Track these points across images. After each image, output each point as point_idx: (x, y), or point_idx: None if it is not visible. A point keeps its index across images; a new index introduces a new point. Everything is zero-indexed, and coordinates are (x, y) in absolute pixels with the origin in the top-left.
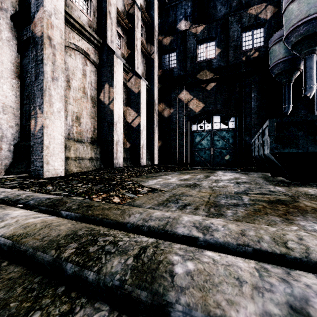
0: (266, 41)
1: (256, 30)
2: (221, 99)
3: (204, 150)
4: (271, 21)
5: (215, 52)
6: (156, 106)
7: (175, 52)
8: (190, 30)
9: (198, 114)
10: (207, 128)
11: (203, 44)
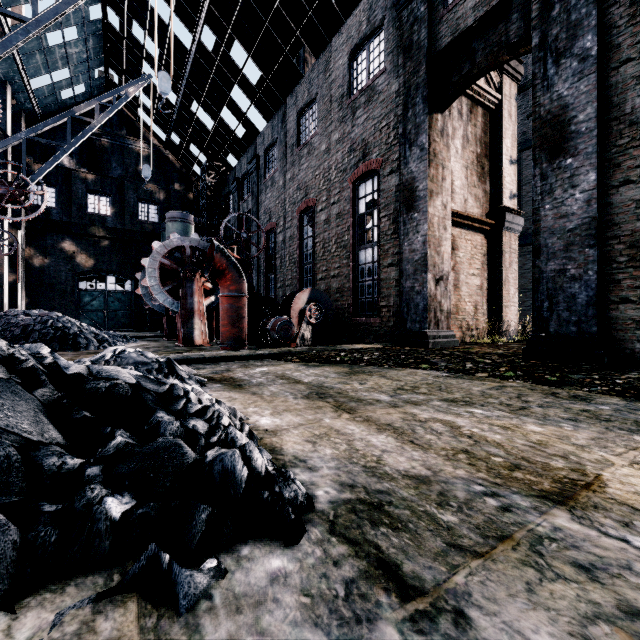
0: (160, 220)
1: (152, 206)
2: (117, 261)
3: (96, 312)
4: (164, 204)
5: (110, 209)
6: (24, 252)
7: (53, 188)
8: (78, 173)
9: (89, 271)
10: (100, 287)
11: (96, 195)
